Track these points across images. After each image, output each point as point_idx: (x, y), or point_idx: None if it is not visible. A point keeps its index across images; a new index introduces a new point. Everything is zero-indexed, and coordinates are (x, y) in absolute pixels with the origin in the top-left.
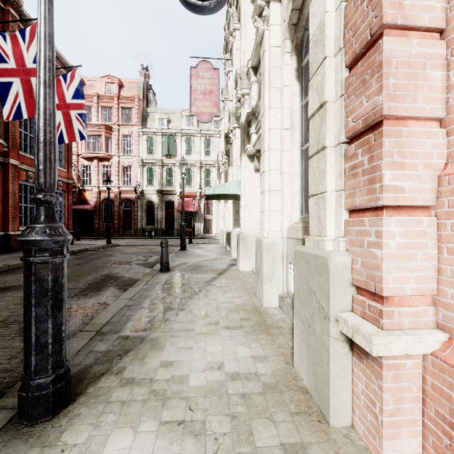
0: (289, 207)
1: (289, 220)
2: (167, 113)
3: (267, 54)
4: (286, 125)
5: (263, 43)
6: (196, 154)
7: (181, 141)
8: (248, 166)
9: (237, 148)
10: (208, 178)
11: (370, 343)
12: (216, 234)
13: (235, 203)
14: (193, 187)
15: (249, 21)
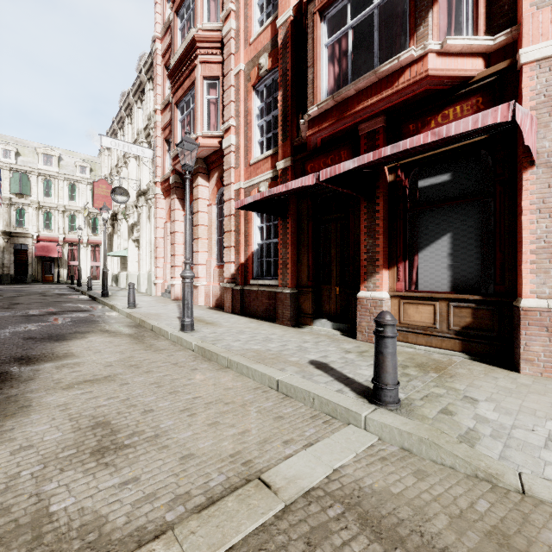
0: (149, 265)
1: (149, 268)
2: (14, 144)
3: (142, 220)
4: (148, 242)
5: (141, 216)
6: (57, 198)
7: (37, 181)
8: (132, 244)
9: (123, 229)
10: (73, 223)
11: (155, 282)
12: (84, 280)
13: (123, 259)
14: (54, 232)
15: (133, 182)
